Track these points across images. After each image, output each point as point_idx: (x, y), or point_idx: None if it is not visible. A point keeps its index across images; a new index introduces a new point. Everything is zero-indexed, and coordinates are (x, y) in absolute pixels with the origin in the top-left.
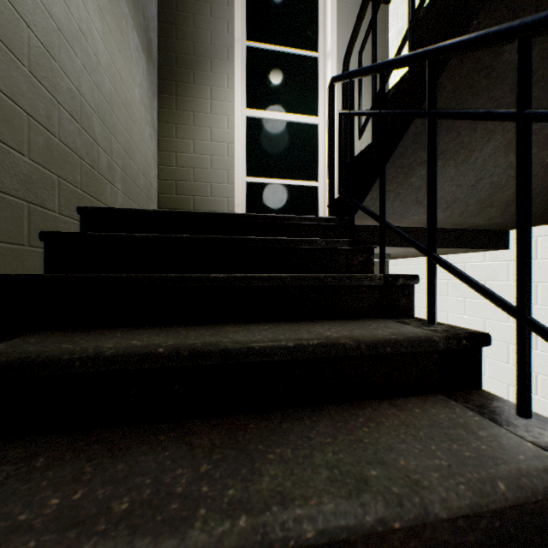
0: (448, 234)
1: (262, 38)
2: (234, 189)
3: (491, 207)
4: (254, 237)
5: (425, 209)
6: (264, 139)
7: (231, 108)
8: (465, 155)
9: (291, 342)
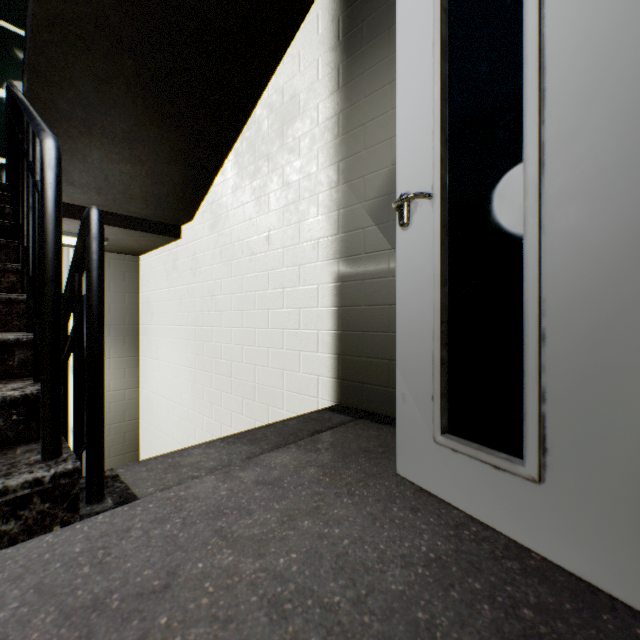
0: (131, 220)
1: None
2: None
3: (135, 200)
4: None
5: (82, 190)
6: None
7: None
8: (83, 157)
9: None
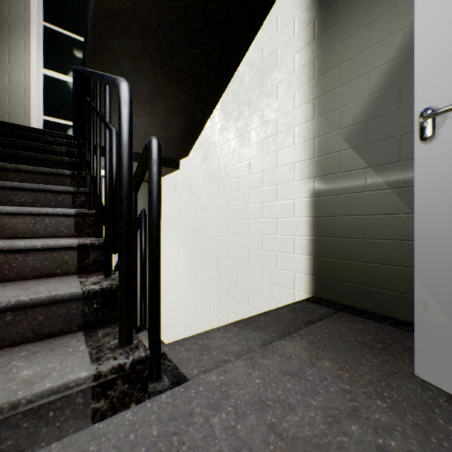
0: None
1: (57, 24)
2: (30, 122)
3: None
4: (10, 130)
5: None
6: (59, 92)
7: (28, 65)
8: None
9: (1, 148)
